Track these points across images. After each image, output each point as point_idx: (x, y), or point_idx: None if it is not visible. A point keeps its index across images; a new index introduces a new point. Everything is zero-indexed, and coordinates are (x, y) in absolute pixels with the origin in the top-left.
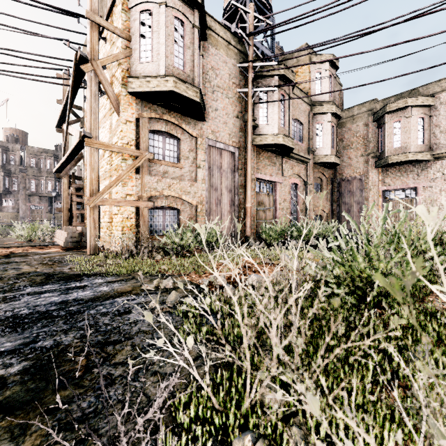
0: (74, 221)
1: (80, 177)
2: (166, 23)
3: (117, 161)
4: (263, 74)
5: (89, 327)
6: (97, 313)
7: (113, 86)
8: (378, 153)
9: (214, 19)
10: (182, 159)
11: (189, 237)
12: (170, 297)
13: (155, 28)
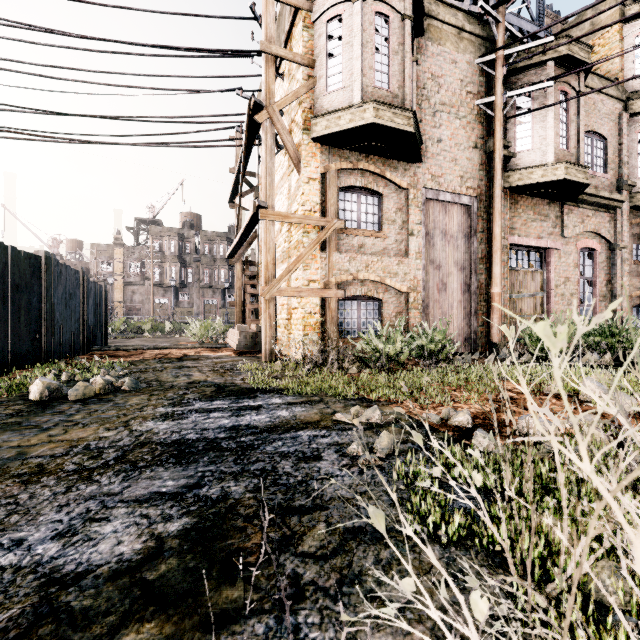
0: (248, 318)
1: (254, 262)
2: (362, 26)
3: (297, 236)
4: (523, 65)
5: (265, 474)
6: (275, 452)
7: (293, 135)
8: None
9: None
10: (386, 225)
11: (399, 342)
12: (380, 441)
13: (346, 39)
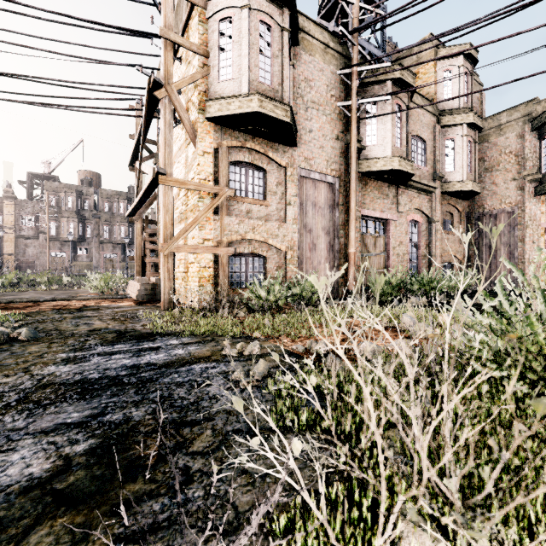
0: (148, 271)
1: (154, 221)
2: (249, 30)
3: (193, 200)
4: (371, 81)
5: (163, 400)
6: (171, 382)
7: (189, 112)
8: (539, 175)
9: (308, 17)
10: (269, 195)
11: (278, 290)
12: (257, 367)
13: (236, 38)
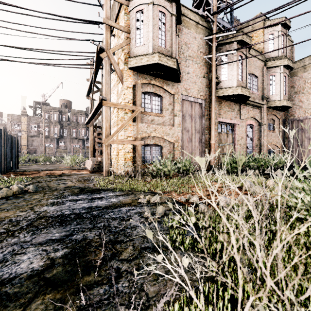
0: (96, 154)
1: (99, 126)
2: (153, 16)
3: (121, 114)
4: (224, 42)
5: (105, 227)
6: (109, 217)
7: (119, 65)
8: None
9: (187, 7)
10: (164, 111)
11: (169, 165)
12: (158, 210)
13: (145, 22)
